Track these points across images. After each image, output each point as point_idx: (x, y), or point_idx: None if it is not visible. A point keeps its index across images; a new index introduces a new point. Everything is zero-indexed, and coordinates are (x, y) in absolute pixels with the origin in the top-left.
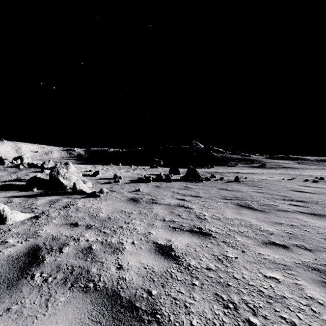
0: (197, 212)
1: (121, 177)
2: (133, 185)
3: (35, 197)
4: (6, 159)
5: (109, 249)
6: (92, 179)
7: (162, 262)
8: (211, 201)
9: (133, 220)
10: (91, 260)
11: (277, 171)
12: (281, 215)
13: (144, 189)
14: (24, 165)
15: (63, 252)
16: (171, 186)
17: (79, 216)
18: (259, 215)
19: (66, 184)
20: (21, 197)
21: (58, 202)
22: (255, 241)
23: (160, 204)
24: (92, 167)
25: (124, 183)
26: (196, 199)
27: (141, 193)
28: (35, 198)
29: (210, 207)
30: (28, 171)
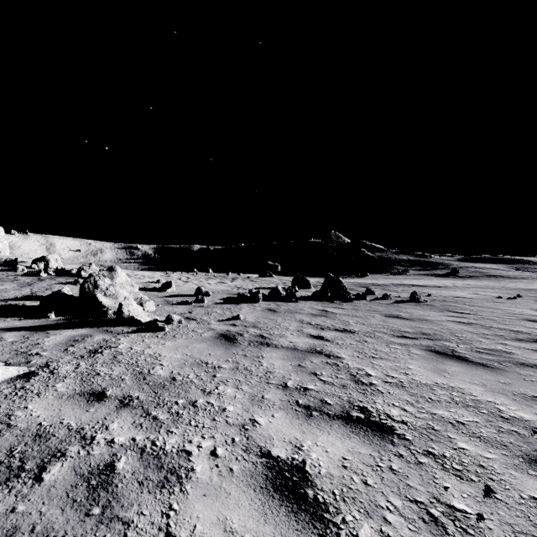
0: (353, 367)
1: (208, 293)
2: (228, 308)
3: (46, 330)
4: (24, 261)
5: (153, 474)
6: (159, 295)
7: (284, 526)
8: (376, 342)
9: (220, 385)
10: (101, 512)
11: (482, 283)
12: (534, 378)
13: (248, 315)
14: (49, 271)
15: (43, 483)
16: (296, 310)
17: (114, 375)
18: (484, 376)
19: (108, 305)
20: (20, 331)
21: (85, 341)
22: (505, 454)
23: (276, 346)
24: (163, 276)
25: (212, 304)
26: (345, 338)
27: (241, 324)
28: (46, 333)
29: (377, 355)
30: (53, 283)
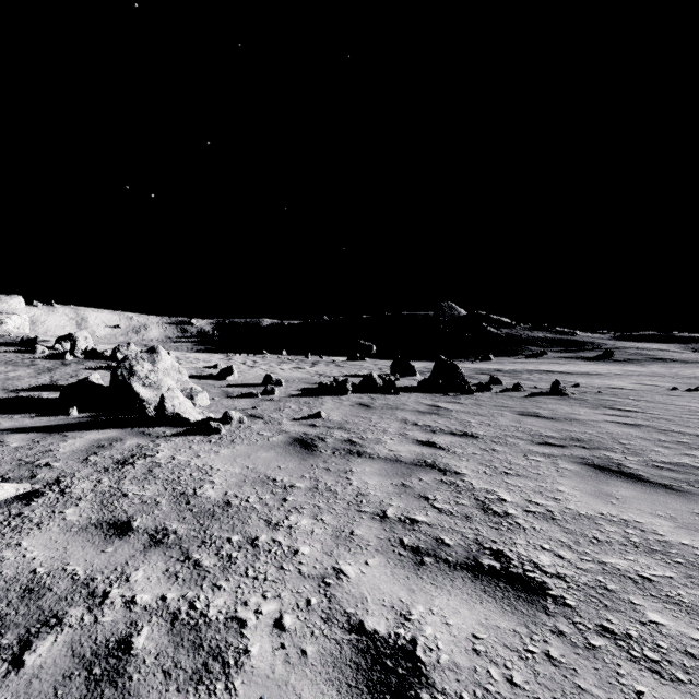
0: (479, 489)
1: (281, 382)
2: (306, 402)
3: (64, 432)
4: (47, 341)
5: (187, 659)
6: (216, 385)
7: None
8: (509, 452)
9: (292, 513)
10: None
11: (647, 370)
12: None
13: (333, 412)
14: (76, 353)
15: (22, 670)
16: (397, 405)
17: (146, 496)
18: (670, 503)
19: (148, 398)
20: (29, 433)
21: (112, 447)
22: None
23: (371, 456)
24: (223, 359)
25: (285, 397)
26: (466, 445)
27: (323, 424)
28: (62, 436)
29: (511, 471)
30: (80, 368)
